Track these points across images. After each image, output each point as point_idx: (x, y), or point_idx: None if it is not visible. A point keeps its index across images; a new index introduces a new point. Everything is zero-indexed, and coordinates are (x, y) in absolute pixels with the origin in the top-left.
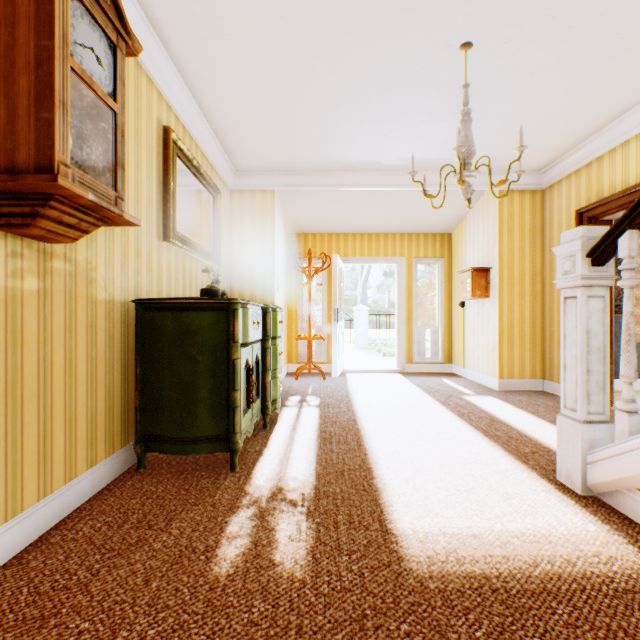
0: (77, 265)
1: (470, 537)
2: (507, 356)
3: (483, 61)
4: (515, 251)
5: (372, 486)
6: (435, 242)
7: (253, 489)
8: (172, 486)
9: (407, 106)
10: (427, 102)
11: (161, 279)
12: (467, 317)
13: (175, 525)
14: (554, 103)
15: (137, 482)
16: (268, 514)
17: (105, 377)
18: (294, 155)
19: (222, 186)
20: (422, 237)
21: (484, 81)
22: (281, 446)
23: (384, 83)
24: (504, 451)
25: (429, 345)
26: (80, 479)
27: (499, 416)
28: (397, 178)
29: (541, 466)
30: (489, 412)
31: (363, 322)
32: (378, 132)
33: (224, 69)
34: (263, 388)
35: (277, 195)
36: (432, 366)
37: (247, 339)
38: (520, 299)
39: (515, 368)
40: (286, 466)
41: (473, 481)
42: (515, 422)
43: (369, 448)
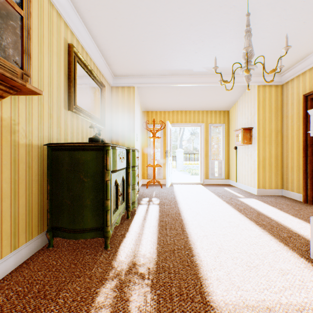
0: (2, 121)
1: (266, 310)
2: (262, 176)
3: (257, 1)
4: (266, 118)
5: (193, 262)
6: (220, 115)
7: (117, 264)
8: (66, 261)
9: (209, 33)
10: (221, 30)
11: (67, 132)
12: (238, 155)
13: (62, 295)
14: (296, 30)
15: (45, 257)
16: (125, 286)
17: (25, 192)
18: (145, 66)
19: (106, 83)
20: (213, 112)
21: (256, 15)
22: (136, 231)
23: (197, 18)
24: (271, 236)
25: (217, 169)
26: (5, 259)
27: (262, 211)
28: (201, 79)
29: (297, 247)
30: (255, 208)
31: (181, 157)
32: (192, 51)
33: (103, 9)
34: (127, 195)
35: (136, 89)
36: (219, 181)
37: (115, 168)
38: (269, 145)
39: (266, 183)
40: (139, 246)
41: (257, 259)
42: (272, 215)
43: (189, 233)
